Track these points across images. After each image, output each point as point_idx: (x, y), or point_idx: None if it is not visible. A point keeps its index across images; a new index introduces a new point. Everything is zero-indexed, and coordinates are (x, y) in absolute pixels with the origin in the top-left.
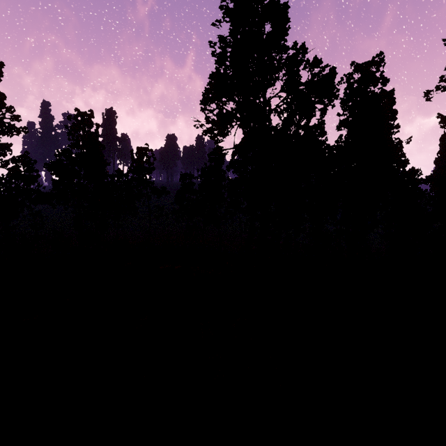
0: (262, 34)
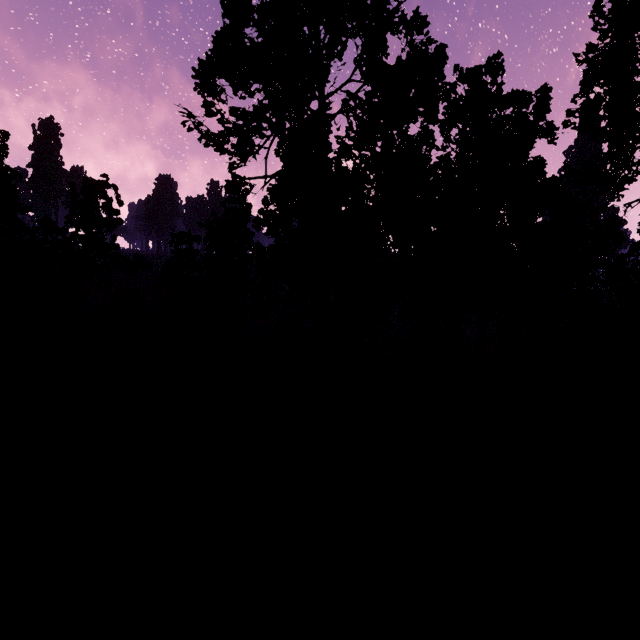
0: None
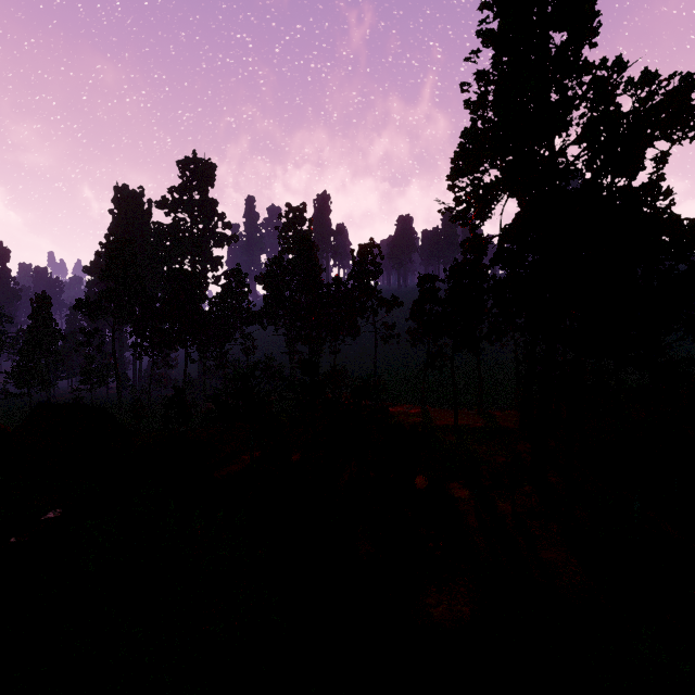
0: (543, 61)
